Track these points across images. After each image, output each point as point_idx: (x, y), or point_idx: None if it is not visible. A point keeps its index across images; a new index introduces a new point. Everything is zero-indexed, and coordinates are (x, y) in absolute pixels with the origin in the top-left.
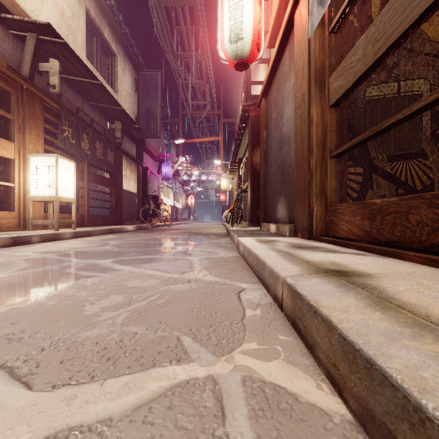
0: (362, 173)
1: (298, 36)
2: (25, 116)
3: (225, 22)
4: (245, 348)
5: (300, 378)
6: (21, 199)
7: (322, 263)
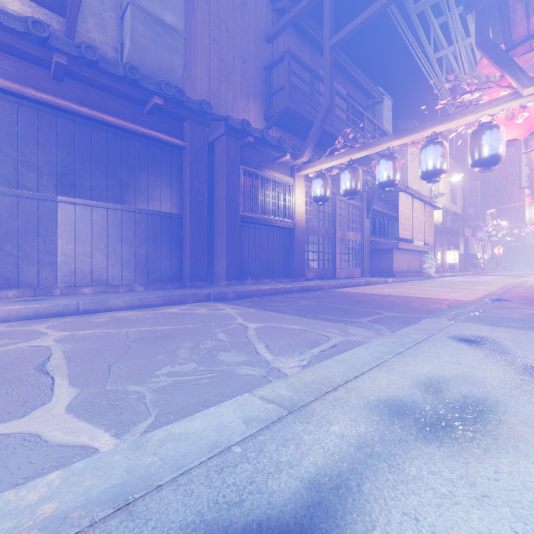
0: None
1: None
2: (444, 239)
3: (526, 215)
4: None
5: None
6: (443, 264)
7: None
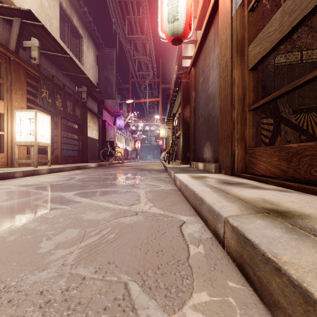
0: (273, 123)
1: (222, 16)
2: (12, 80)
3: (164, 7)
4: (196, 301)
5: None
6: (9, 144)
7: (254, 200)
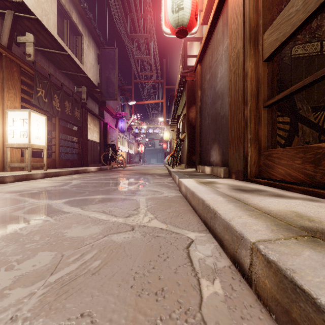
0: (289, 122)
1: (232, 3)
2: (3, 78)
3: None
4: None
5: None
6: (1, 146)
7: (285, 214)
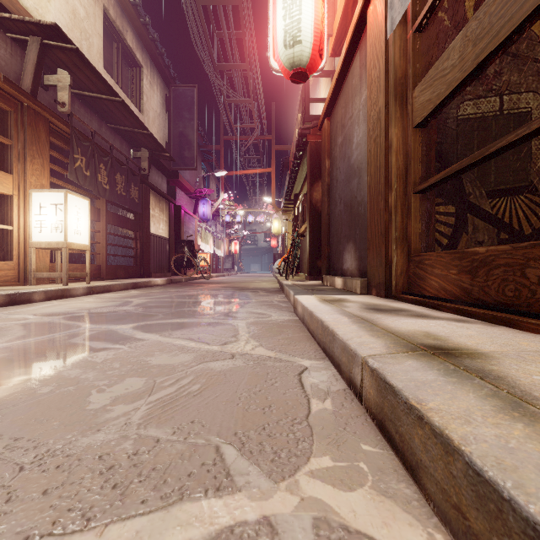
0: (454, 213)
1: (372, 38)
2: (25, 141)
3: (278, 22)
4: (315, 467)
5: (400, 522)
6: (21, 246)
7: (412, 334)
